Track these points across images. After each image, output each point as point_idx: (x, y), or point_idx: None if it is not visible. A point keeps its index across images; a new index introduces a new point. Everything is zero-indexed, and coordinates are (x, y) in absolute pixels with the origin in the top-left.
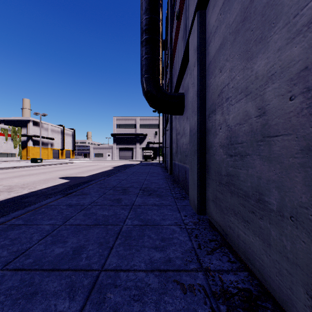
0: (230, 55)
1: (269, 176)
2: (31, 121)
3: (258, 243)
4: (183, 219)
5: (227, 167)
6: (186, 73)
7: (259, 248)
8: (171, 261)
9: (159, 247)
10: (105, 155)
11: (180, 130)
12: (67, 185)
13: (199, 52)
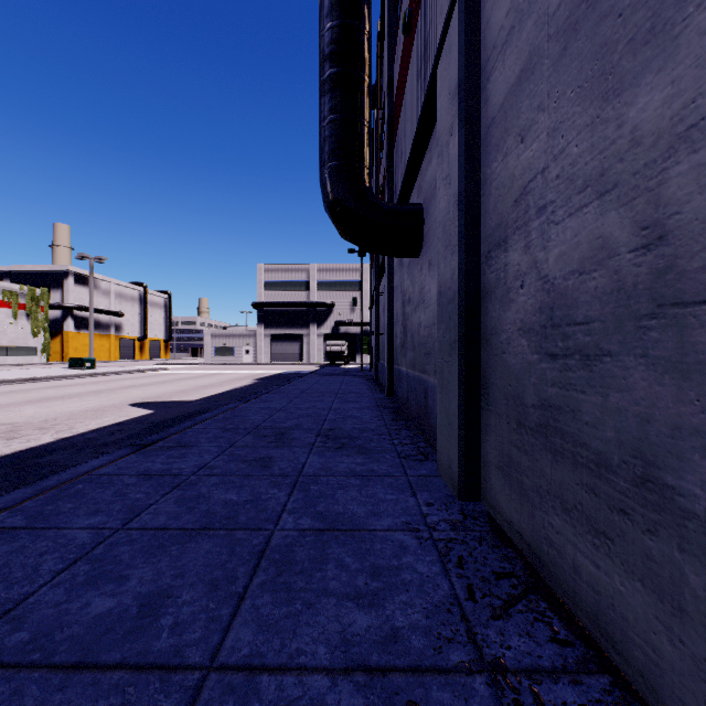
0: (550, 93)
1: (681, 417)
2: (71, 275)
3: (641, 598)
4: (423, 512)
5: (543, 385)
6: (429, 157)
7: (643, 615)
8: (399, 639)
9: (365, 595)
10: (238, 351)
11: (413, 293)
12: (147, 424)
13: (463, 97)
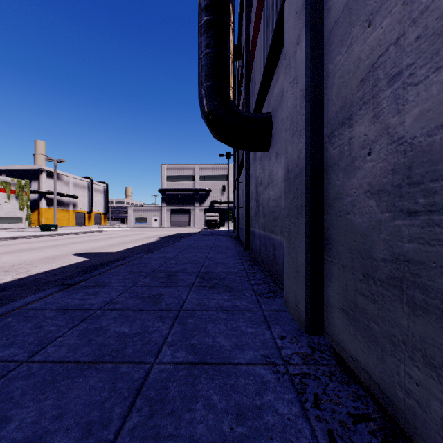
0: None
1: None
2: (44, 171)
3: None
4: (278, 345)
5: (397, 241)
6: (276, 77)
7: None
8: None
9: None
10: (150, 220)
11: (263, 177)
12: (81, 268)
13: (309, 10)
